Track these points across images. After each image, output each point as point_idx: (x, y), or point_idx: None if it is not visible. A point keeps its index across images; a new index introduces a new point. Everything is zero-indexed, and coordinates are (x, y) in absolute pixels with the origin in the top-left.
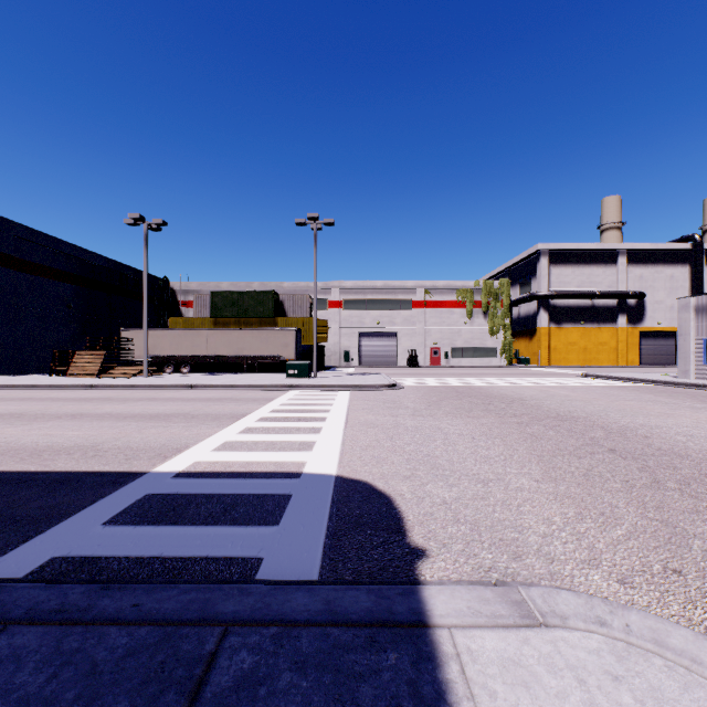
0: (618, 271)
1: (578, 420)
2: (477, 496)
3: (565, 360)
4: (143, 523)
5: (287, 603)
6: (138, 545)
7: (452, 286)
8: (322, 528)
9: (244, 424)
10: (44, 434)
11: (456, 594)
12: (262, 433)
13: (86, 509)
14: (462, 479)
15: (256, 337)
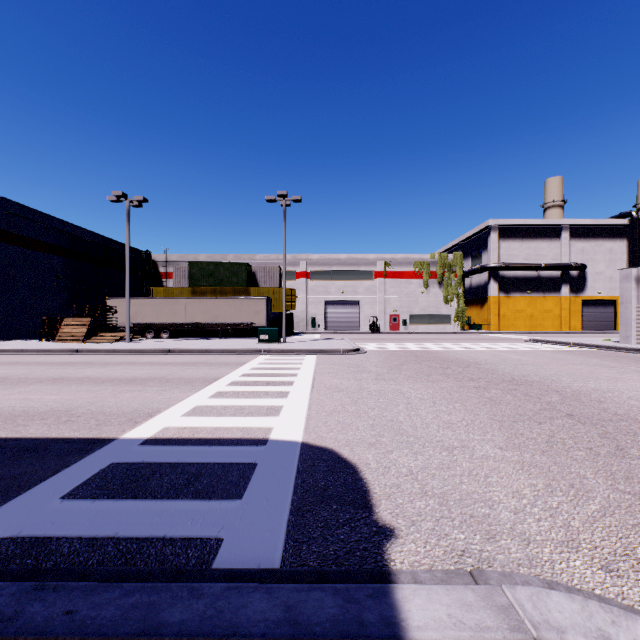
0: (561, 244)
1: (532, 384)
2: (443, 465)
3: (513, 326)
4: (102, 496)
5: (242, 610)
6: (94, 522)
7: (410, 259)
8: (286, 502)
9: (215, 388)
10: (23, 398)
11: (434, 597)
12: (232, 397)
13: (48, 480)
14: (426, 447)
15: (231, 305)
